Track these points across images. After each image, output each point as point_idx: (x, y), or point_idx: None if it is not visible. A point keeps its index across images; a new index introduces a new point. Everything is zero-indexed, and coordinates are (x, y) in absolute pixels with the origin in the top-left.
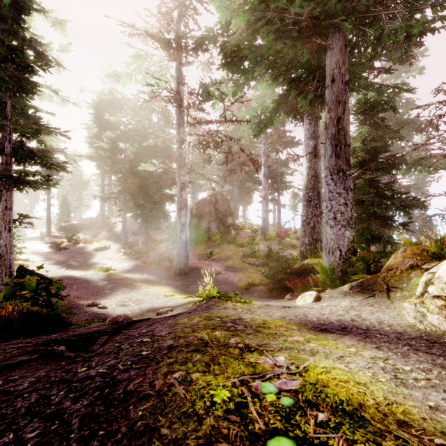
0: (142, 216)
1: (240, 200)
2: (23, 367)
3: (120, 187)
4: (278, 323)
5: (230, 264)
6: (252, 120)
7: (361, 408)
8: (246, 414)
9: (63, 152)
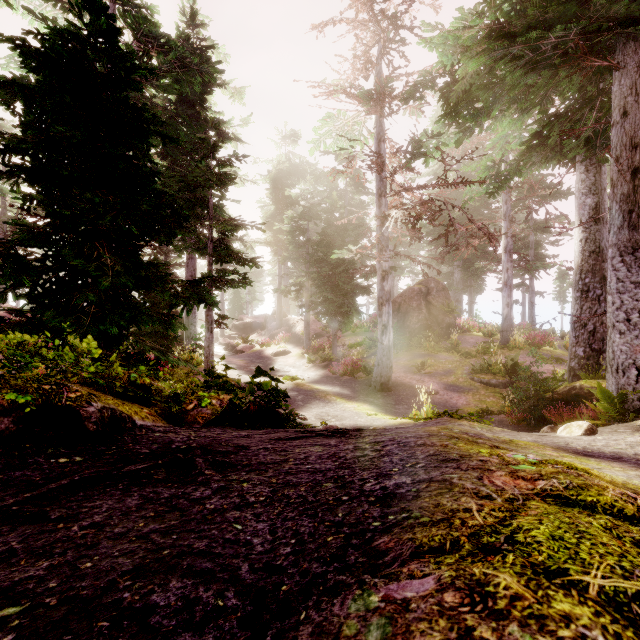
0: (330, 313)
1: (463, 287)
2: (314, 438)
3: (305, 278)
4: (528, 442)
5: (451, 381)
6: (486, 172)
7: (594, 475)
8: (503, 459)
9: (242, 241)
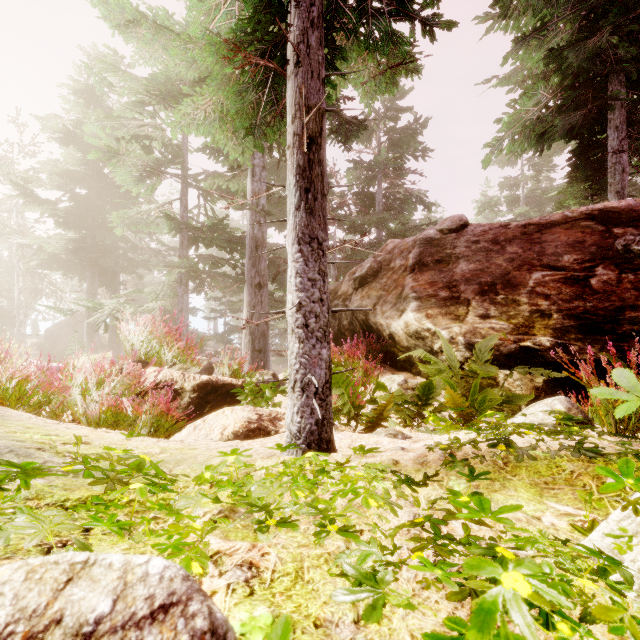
0: None
1: None
2: None
3: None
4: None
5: None
6: None
7: None
8: None
9: None
